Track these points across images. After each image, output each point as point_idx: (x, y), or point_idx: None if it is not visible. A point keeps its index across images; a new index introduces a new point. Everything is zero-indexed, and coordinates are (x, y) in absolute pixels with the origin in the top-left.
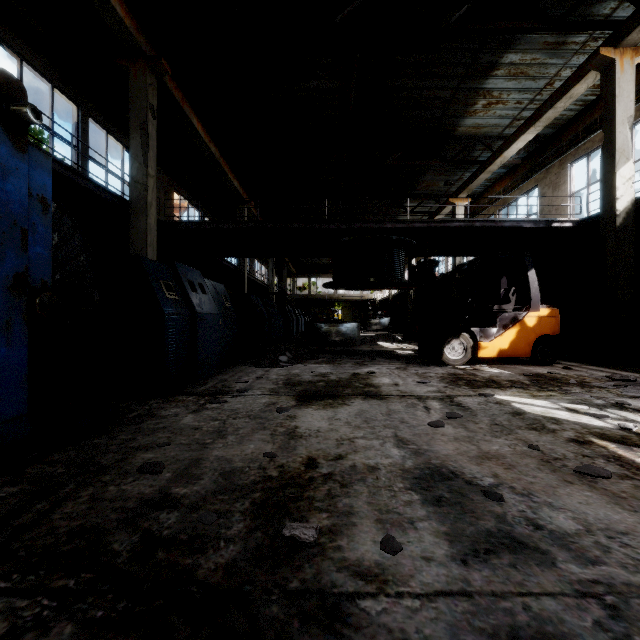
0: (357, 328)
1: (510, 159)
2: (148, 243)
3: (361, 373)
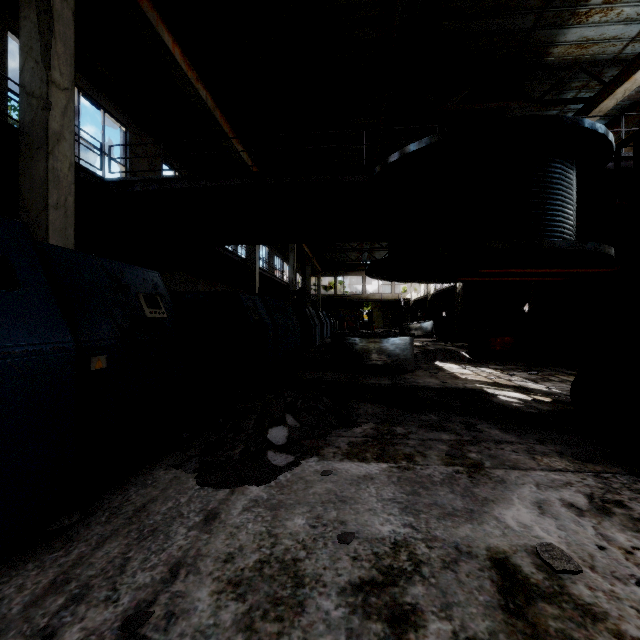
0: (410, 344)
1: (631, 92)
2: (51, 203)
3: (524, 568)
